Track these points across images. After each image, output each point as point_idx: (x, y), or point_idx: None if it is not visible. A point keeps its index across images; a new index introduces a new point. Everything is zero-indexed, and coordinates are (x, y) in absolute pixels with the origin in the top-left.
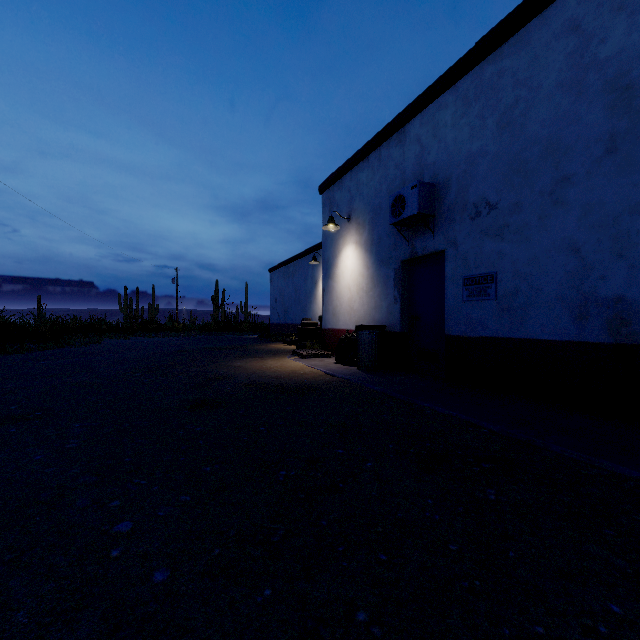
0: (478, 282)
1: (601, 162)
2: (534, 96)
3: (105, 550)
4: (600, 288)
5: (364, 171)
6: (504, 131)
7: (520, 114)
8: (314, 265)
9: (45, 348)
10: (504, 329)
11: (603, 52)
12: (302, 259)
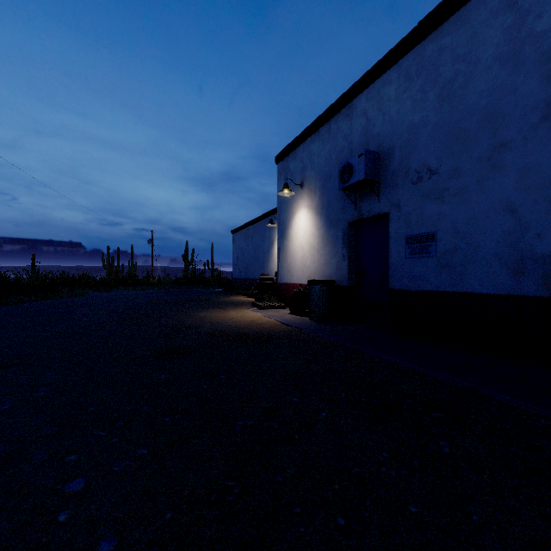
0: (420, 241)
1: (537, 128)
2: (472, 70)
3: (53, 514)
4: (536, 245)
5: (315, 143)
6: (444, 103)
7: (459, 87)
8: (271, 227)
9: (36, 300)
10: (444, 283)
11: (539, 26)
12: (260, 222)
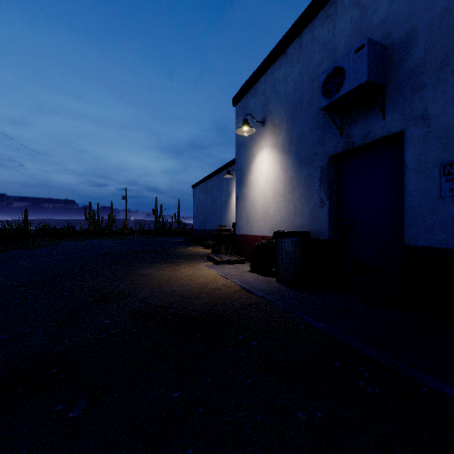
0: None
1: None
2: None
3: None
4: None
5: (281, 68)
6: None
7: None
8: (228, 179)
9: (5, 250)
10: None
11: None
12: (218, 175)
